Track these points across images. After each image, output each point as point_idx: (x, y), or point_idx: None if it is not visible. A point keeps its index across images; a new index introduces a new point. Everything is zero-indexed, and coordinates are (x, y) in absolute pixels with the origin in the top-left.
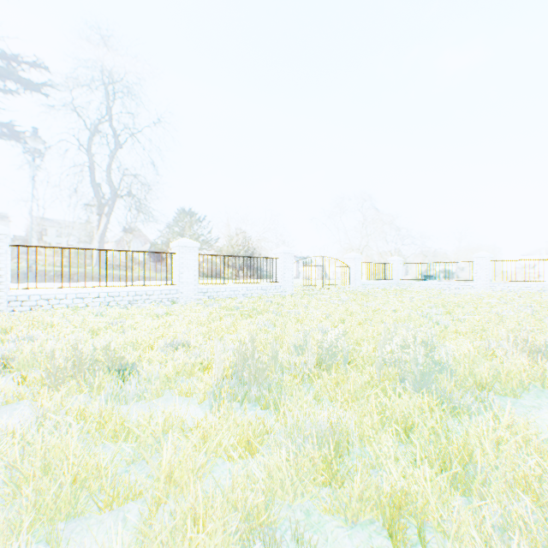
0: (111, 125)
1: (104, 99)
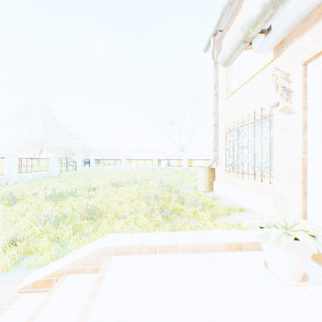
0: None
1: None
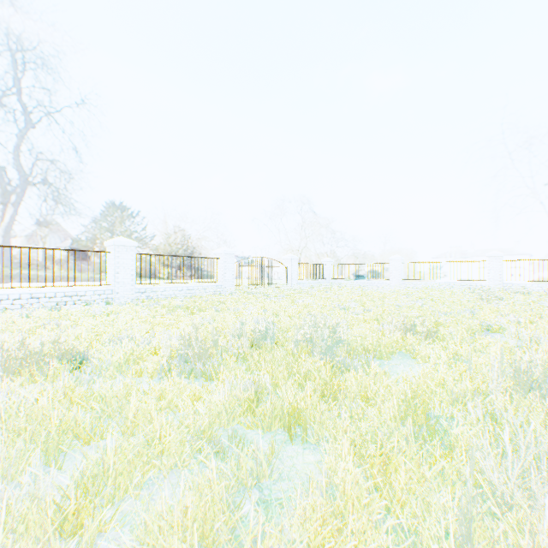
0: (23, 102)
1: (14, 71)
